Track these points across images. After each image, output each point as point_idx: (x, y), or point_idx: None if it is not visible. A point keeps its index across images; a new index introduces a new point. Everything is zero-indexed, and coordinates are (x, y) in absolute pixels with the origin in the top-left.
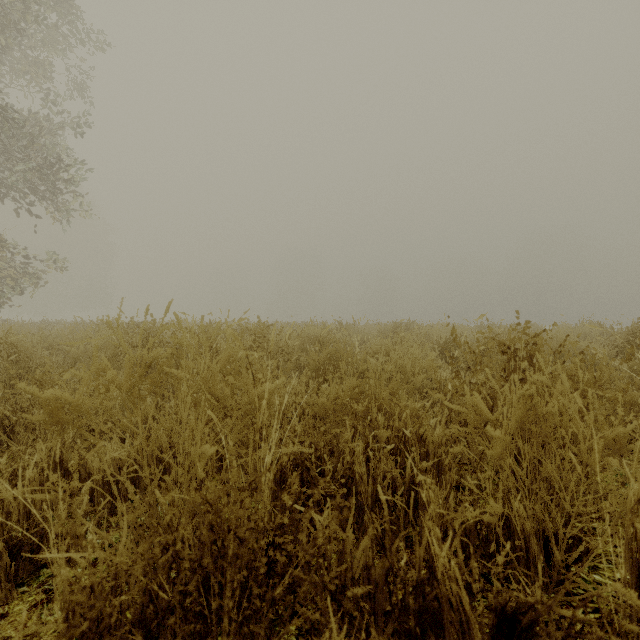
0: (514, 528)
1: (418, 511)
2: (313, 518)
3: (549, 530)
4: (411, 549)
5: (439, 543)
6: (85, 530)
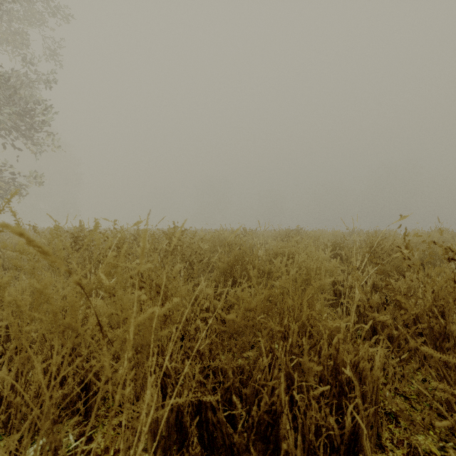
0: None
1: None
2: None
3: None
4: None
5: None
6: None
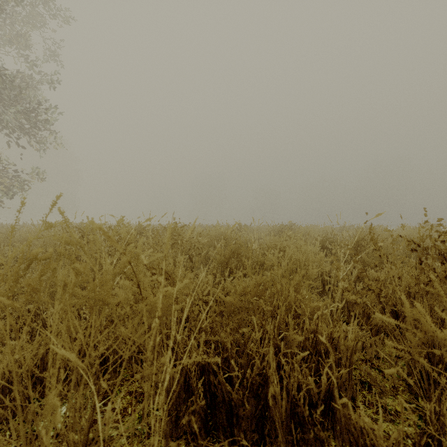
0: None
1: (331, 421)
2: None
3: None
4: None
5: None
6: None
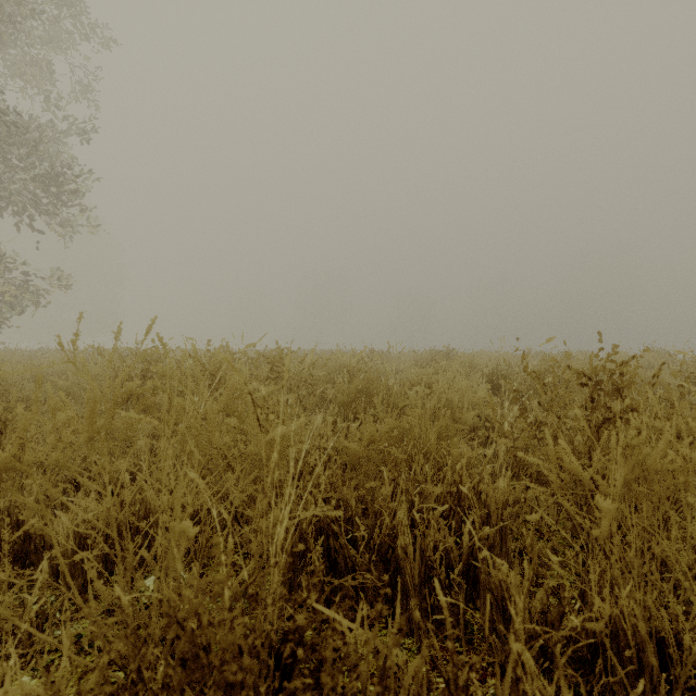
0: (619, 629)
1: (477, 591)
2: (342, 635)
3: (667, 631)
4: (471, 646)
5: (533, 676)
6: (42, 619)
